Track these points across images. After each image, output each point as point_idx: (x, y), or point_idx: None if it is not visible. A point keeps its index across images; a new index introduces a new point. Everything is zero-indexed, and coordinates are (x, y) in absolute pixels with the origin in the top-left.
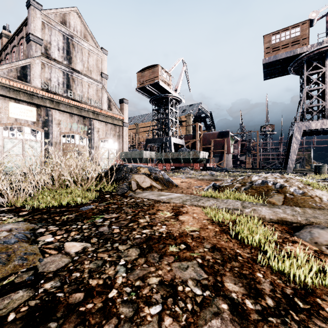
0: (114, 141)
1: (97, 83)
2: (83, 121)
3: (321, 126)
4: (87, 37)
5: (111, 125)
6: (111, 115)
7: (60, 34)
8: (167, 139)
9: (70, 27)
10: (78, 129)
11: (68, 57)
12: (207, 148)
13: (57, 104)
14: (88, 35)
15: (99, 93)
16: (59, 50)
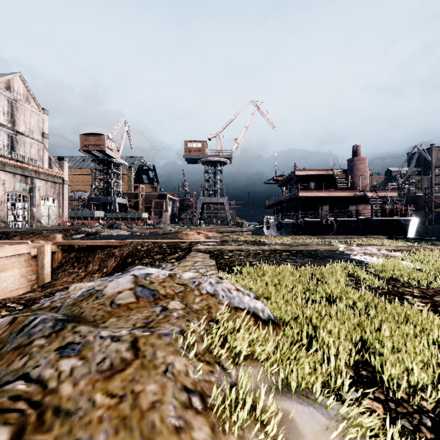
0: (54, 199)
1: (39, 143)
2: (25, 180)
3: (210, 201)
4: (29, 99)
5: (51, 183)
6: (53, 174)
7: (5, 99)
8: (112, 199)
9: (14, 91)
10: (21, 188)
11: (12, 120)
12: (149, 207)
13: (3, 166)
14: (30, 97)
15: (40, 152)
16: (4, 114)
